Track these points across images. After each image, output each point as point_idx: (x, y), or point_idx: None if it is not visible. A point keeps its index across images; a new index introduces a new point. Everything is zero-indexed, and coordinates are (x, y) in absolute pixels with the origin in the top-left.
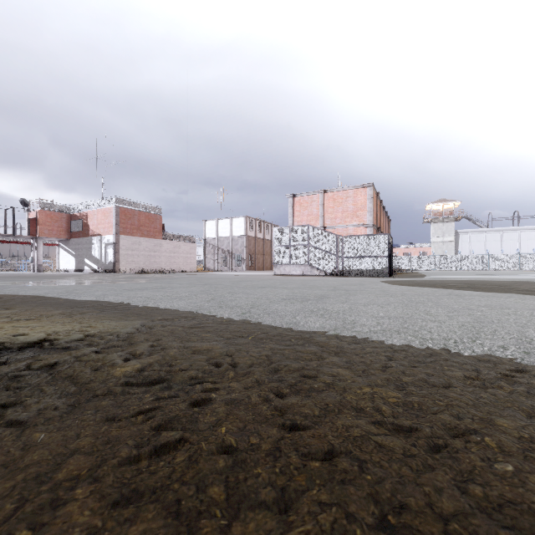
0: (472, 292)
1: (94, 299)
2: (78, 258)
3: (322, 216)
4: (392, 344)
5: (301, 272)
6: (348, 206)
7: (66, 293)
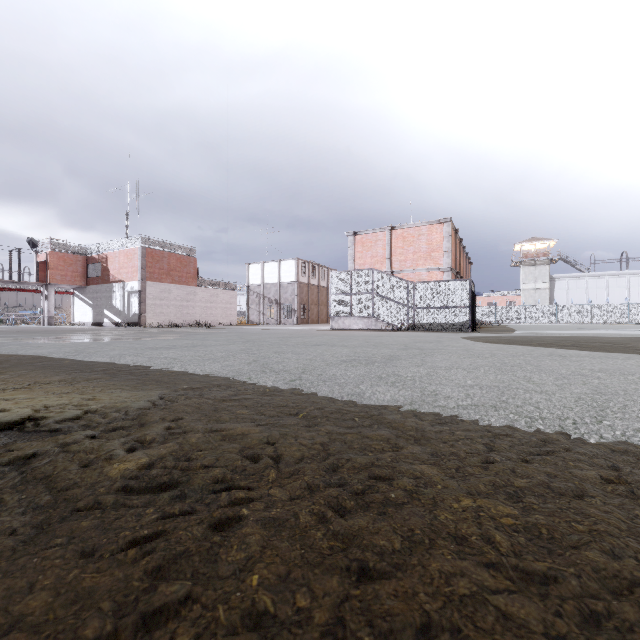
0: (579, 351)
1: (107, 361)
2: (96, 309)
3: (389, 258)
4: (489, 426)
5: (363, 325)
6: (420, 245)
7: (75, 353)
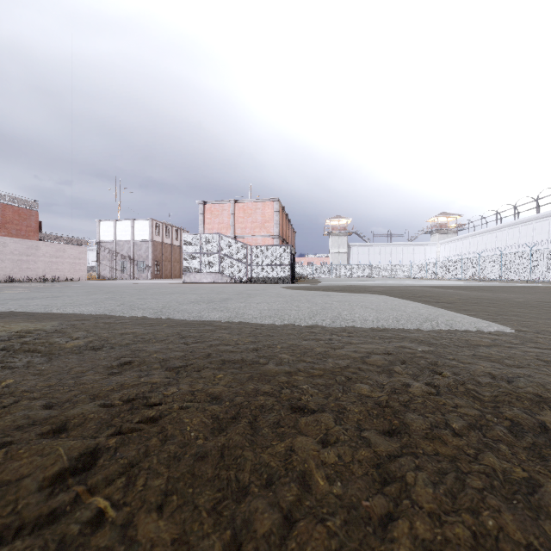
0: (340, 293)
1: None
2: None
3: (233, 225)
4: (264, 323)
5: (212, 279)
6: (257, 217)
7: None
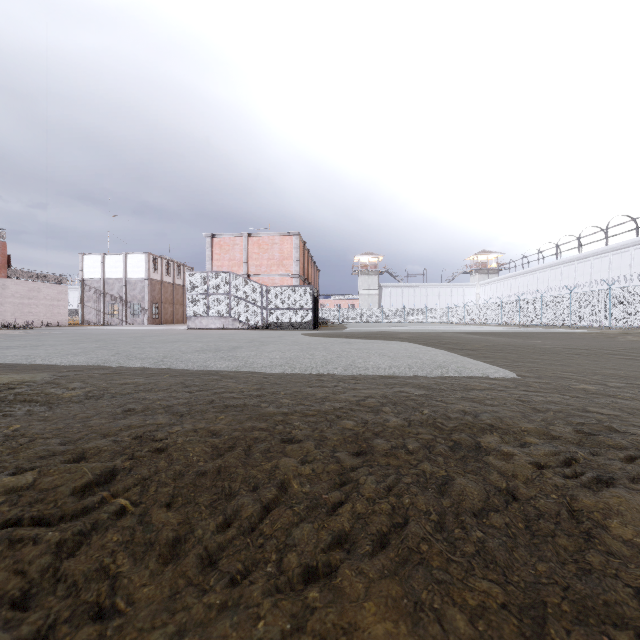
0: (363, 340)
1: None
2: None
3: (246, 262)
4: (273, 372)
5: (221, 325)
6: (274, 253)
7: None
